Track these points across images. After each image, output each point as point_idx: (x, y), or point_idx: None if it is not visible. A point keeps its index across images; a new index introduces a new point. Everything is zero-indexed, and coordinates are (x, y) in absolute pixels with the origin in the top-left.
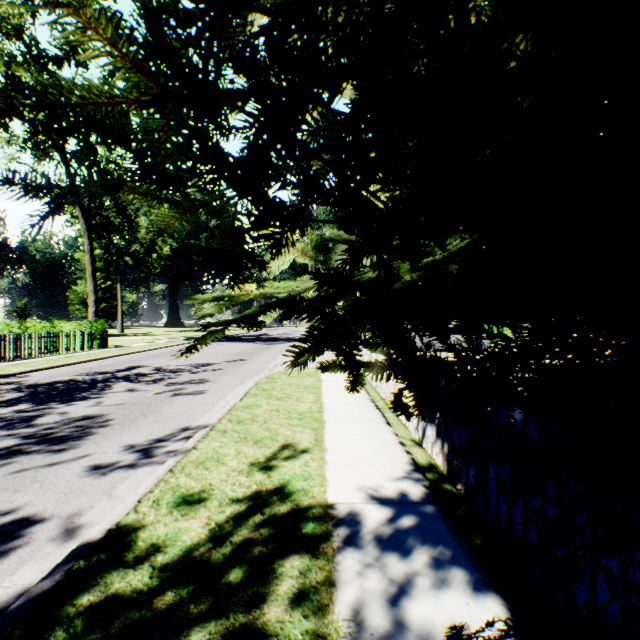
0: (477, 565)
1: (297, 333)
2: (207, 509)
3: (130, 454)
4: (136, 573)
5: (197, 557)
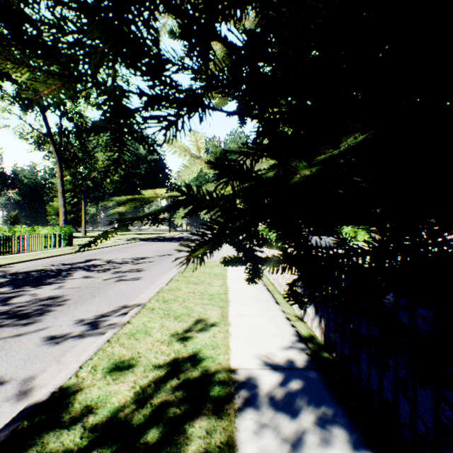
0: (355, 425)
1: (210, 235)
2: (134, 374)
3: (79, 327)
4: (69, 433)
5: (122, 418)
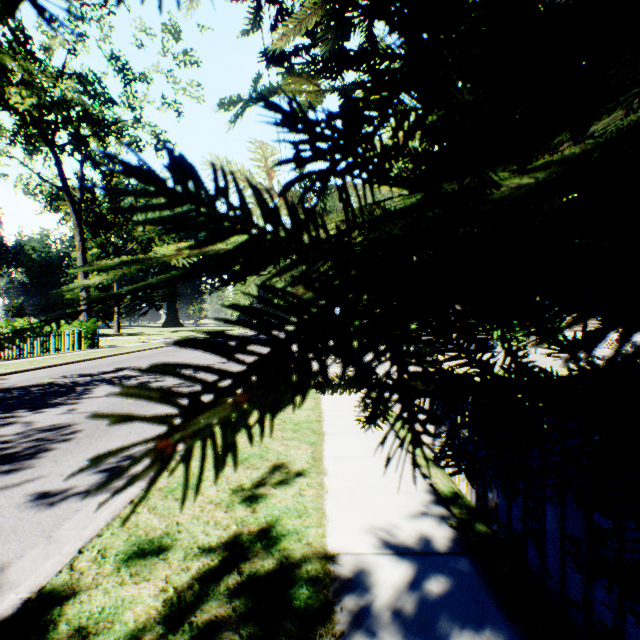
0: None
1: None
2: (167, 564)
3: (90, 476)
4: None
5: None
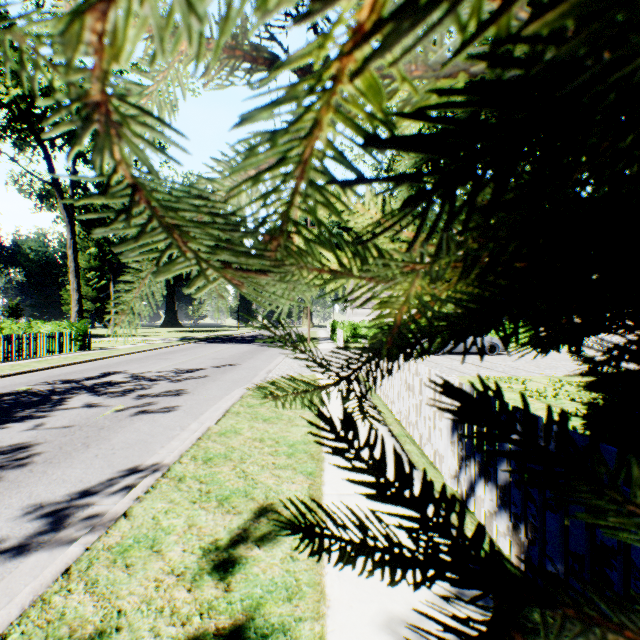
0: None
1: None
2: None
3: (30, 523)
4: None
5: None
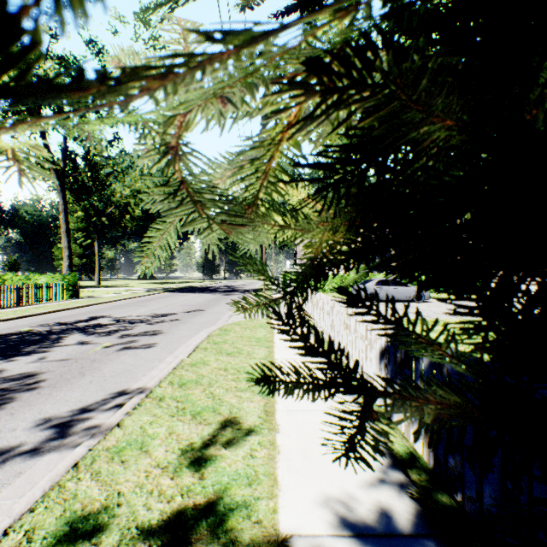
0: None
1: (253, 285)
2: None
3: (42, 432)
4: None
5: None
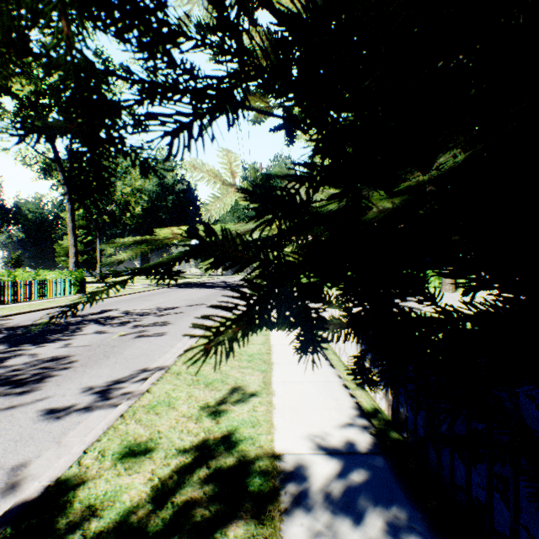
0: (436, 534)
1: None
2: (152, 461)
3: (87, 397)
4: None
5: (134, 523)
